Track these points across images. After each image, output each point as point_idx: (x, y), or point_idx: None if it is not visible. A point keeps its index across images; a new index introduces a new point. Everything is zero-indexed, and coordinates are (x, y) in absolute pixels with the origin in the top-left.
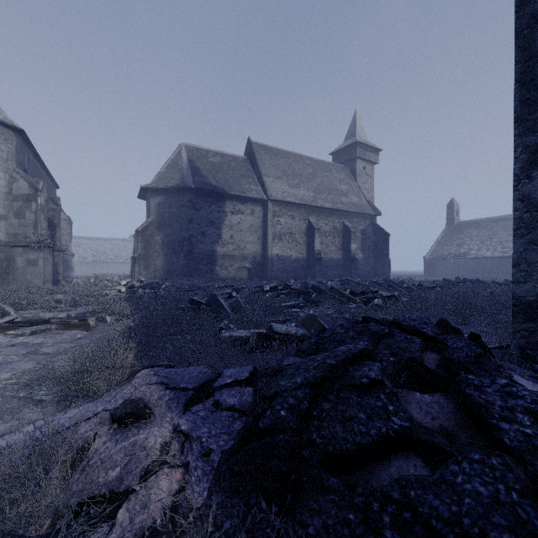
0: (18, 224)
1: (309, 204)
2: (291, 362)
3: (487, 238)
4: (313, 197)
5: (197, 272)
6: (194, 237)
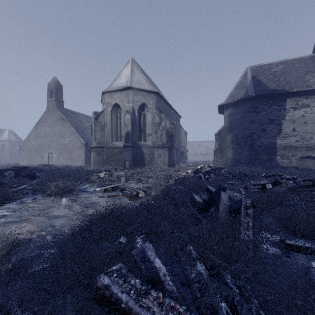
0: (155, 137)
1: None
2: None
3: None
4: None
5: (257, 161)
6: (255, 134)
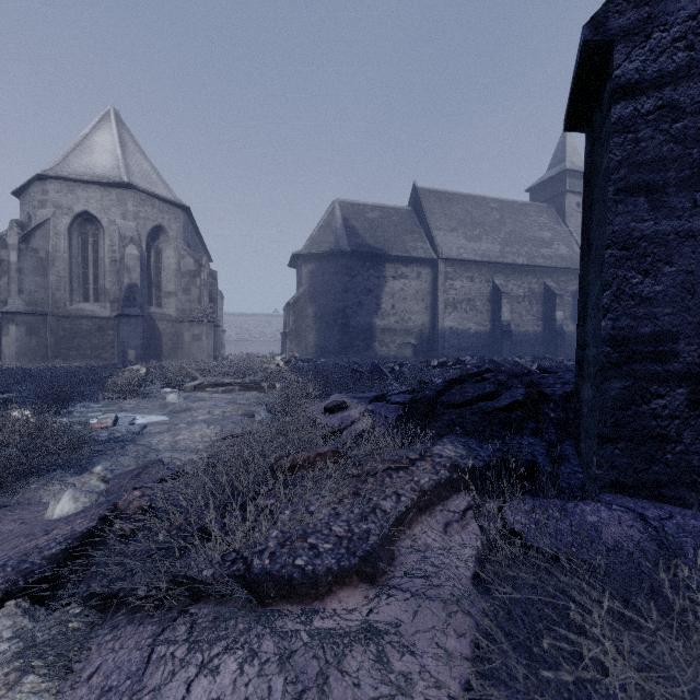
0: (185, 300)
1: (494, 261)
2: None
3: None
4: (500, 251)
5: (352, 349)
6: (349, 308)
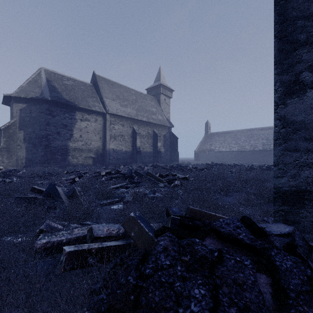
0: None
1: (133, 118)
2: None
3: (223, 141)
4: (136, 113)
5: (53, 161)
6: (51, 135)
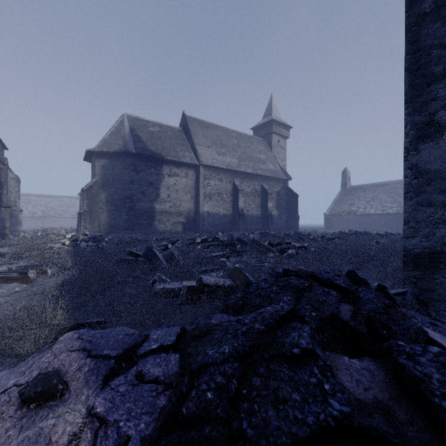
0: None
1: (234, 169)
2: (219, 320)
3: (371, 199)
4: (238, 163)
5: (137, 226)
6: (135, 196)
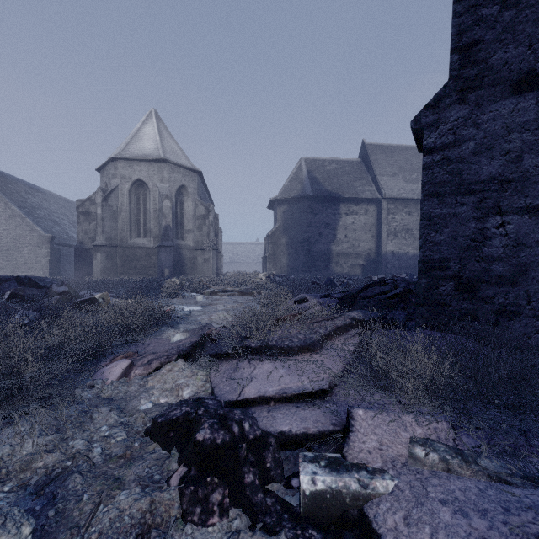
0: (199, 235)
1: None
2: None
3: None
4: None
5: (314, 269)
6: (312, 238)
